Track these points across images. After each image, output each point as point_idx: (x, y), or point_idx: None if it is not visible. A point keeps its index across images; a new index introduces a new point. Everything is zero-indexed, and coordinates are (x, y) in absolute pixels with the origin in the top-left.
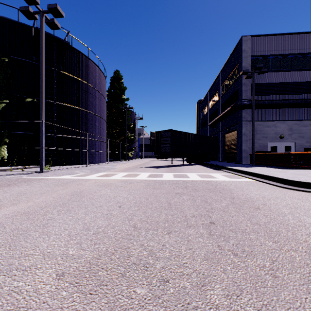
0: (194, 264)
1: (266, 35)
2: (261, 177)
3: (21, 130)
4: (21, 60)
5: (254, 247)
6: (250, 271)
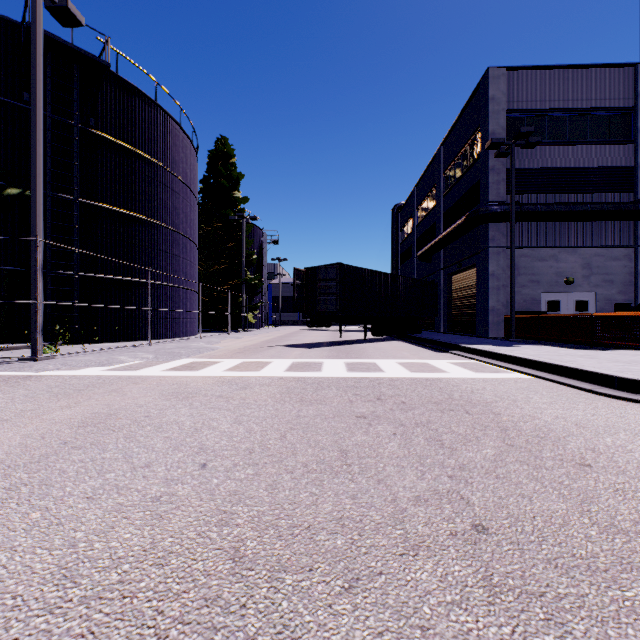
0: None
1: (538, 68)
2: (545, 370)
3: None
4: None
5: None
6: None
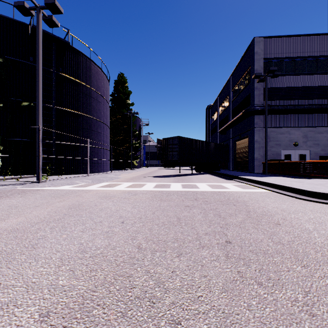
0: (211, 297)
1: (279, 37)
2: (276, 188)
3: (17, 137)
4: (17, 61)
5: (280, 273)
6: (280, 307)
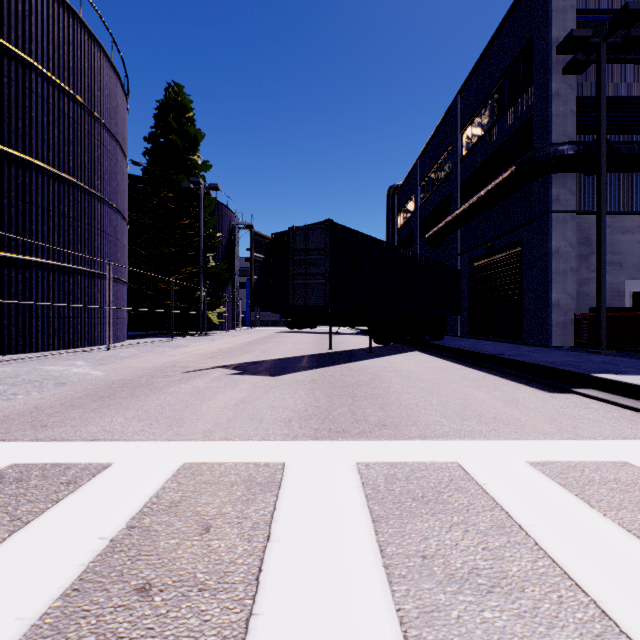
0: None
1: None
2: None
3: None
4: None
5: None
6: None
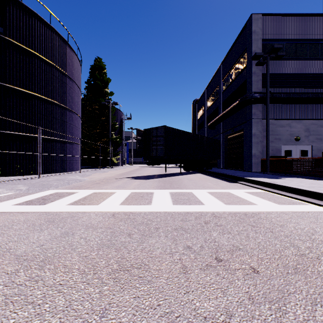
0: None
1: (280, 15)
2: None
3: None
4: None
5: None
6: None
